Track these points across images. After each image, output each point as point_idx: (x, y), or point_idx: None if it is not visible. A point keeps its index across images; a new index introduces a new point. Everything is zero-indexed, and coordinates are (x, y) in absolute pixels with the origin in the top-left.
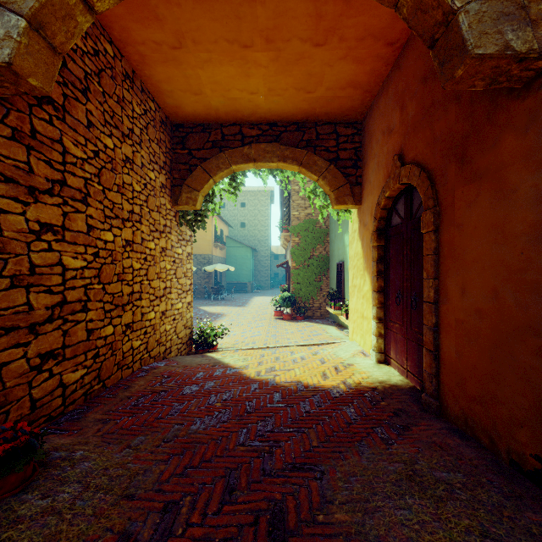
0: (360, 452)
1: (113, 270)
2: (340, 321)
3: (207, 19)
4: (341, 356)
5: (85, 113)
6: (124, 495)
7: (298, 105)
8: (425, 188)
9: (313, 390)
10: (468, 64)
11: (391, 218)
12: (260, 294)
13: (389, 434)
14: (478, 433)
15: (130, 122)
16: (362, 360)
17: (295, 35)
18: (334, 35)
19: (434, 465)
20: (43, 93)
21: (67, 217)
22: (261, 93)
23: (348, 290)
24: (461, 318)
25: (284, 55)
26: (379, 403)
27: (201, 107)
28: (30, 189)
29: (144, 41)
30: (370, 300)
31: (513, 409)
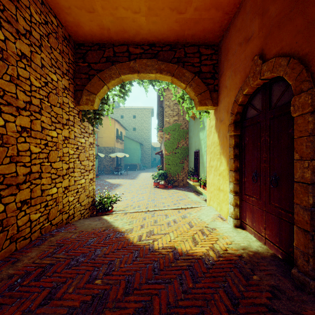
0: None
1: (3, 152)
2: (196, 189)
3: None
4: (204, 220)
5: None
6: None
7: (171, 26)
8: (296, 73)
9: (187, 259)
10: None
11: (246, 112)
12: (145, 171)
13: None
14: None
15: (28, 24)
16: (222, 224)
17: None
18: None
19: None
20: None
21: None
22: (142, 13)
23: (202, 169)
24: None
25: None
26: (252, 277)
27: (95, 27)
28: None
29: None
30: (226, 177)
31: None
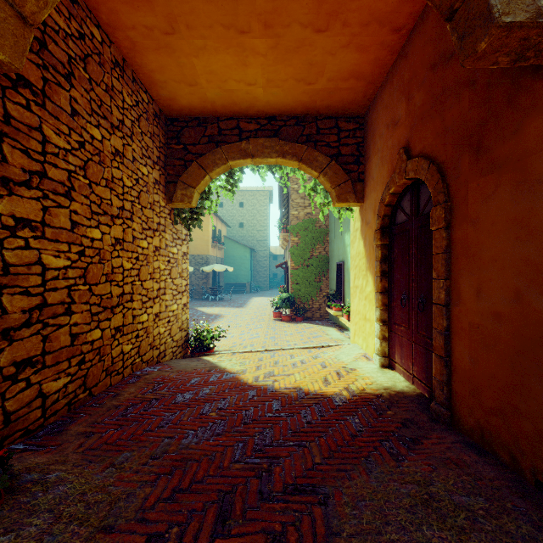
0: (368, 470)
1: (100, 270)
2: (340, 322)
3: (201, 0)
4: (343, 360)
5: (68, 100)
6: (102, 527)
7: (298, 98)
8: (435, 182)
9: (315, 398)
10: (494, 35)
11: (396, 215)
12: (259, 294)
13: (399, 449)
14: (496, 448)
15: (120, 113)
16: (365, 364)
17: (295, 20)
18: (337, 19)
19: (451, 487)
20: (13, 70)
21: (47, 212)
22: (259, 84)
23: (349, 291)
24: (477, 321)
25: (283, 42)
26: (386, 412)
27: (196, 100)
28: (3, 180)
29: (134, 25)
30: (373, 301)
31: (540, 424)
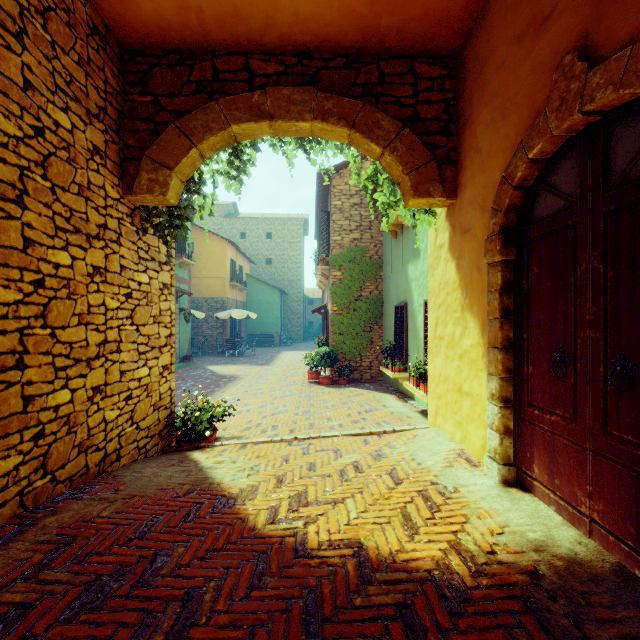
0: None
1: None
2: (400, 387)
3: None
4: (428, 466)
5: None
6: None
7: (350, 5)
8: None
9: (395, 582)
10: None
11: (533, 205)
12: (290, 348)
13: None
14: None
15: None
16: (471, 476)
17: None
18: None
19: None
20: None
21: None
22: None
23: (414, 344)
24: None
25: None
26: None
27: (168, 4)
28: None
29: None
30: (479, 363)
31: None
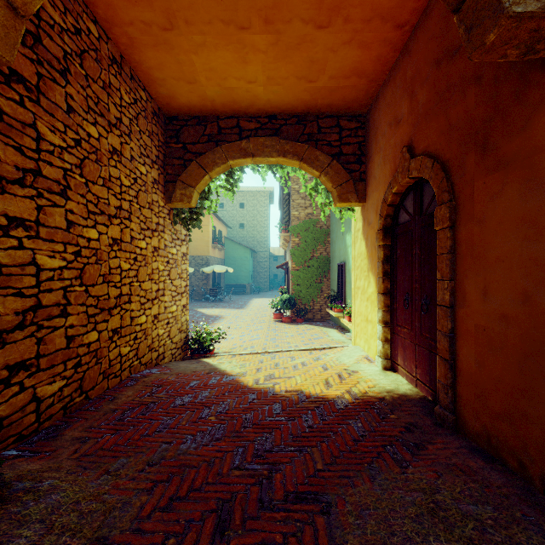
0: (371, 477)
1: (97, 271)
2: (341, 324)
3: None
4: (345, 362)
5: (64, 96)
6: (95, 538)
7: (299, 96)
8: (439, 181)
9: (316, 401)
10: (503, 26)
11: (398, 215)
12: (259, 296)
13: (403, 454)
14: (503, 454)
15: (118, 111)
16: (367, 366)
17: (296, 16)
18: (339, 15)
19: (457, 495)
20: (3, 63)
21: (42, 211)
22: (259, 82)
23: (350, 292)
24: (483, 323)
25: (284, 38)
26: (389, 416)
27: (195, 98)
28: None
29: (132, 21)
30: (375, 302)
31: None
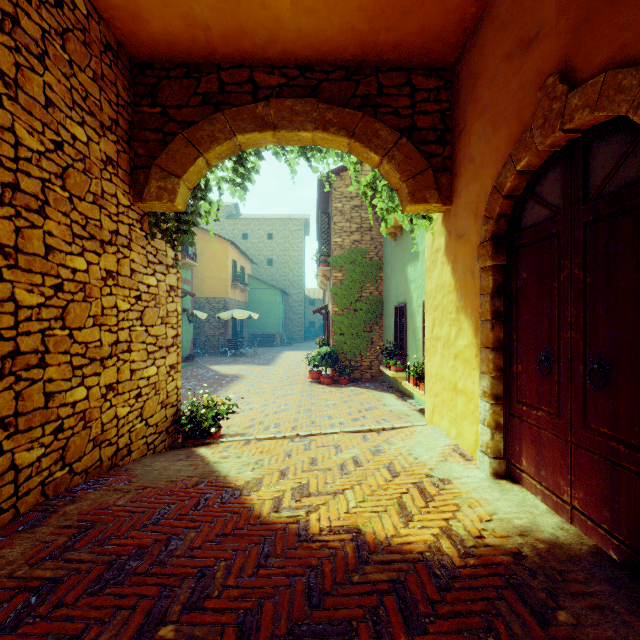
0: None
1: None
2: (399, 386)
3: None
4: (424, 460)
5: None
6: None
7: (349, 22)
8: None
9: (390, 562)
10: None
11: (522, 213)
12: (291, 348)
13: None
14: None
15: None
16: (464, 469)
17: None
18: None
19: None
20: None
21: None
22: None
23: (413, 344)
24: None
25: None
26: (554, 616)
27: (177, 22)
28: None
29: None
30: (473, 362)
31: None
